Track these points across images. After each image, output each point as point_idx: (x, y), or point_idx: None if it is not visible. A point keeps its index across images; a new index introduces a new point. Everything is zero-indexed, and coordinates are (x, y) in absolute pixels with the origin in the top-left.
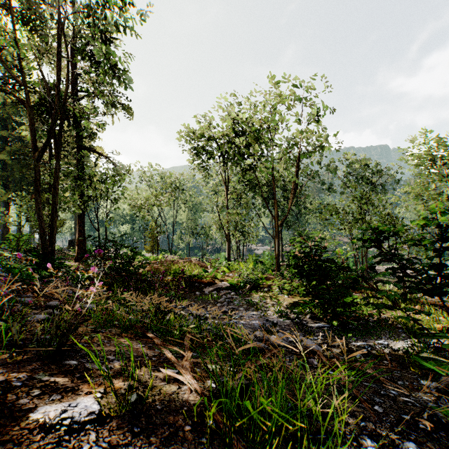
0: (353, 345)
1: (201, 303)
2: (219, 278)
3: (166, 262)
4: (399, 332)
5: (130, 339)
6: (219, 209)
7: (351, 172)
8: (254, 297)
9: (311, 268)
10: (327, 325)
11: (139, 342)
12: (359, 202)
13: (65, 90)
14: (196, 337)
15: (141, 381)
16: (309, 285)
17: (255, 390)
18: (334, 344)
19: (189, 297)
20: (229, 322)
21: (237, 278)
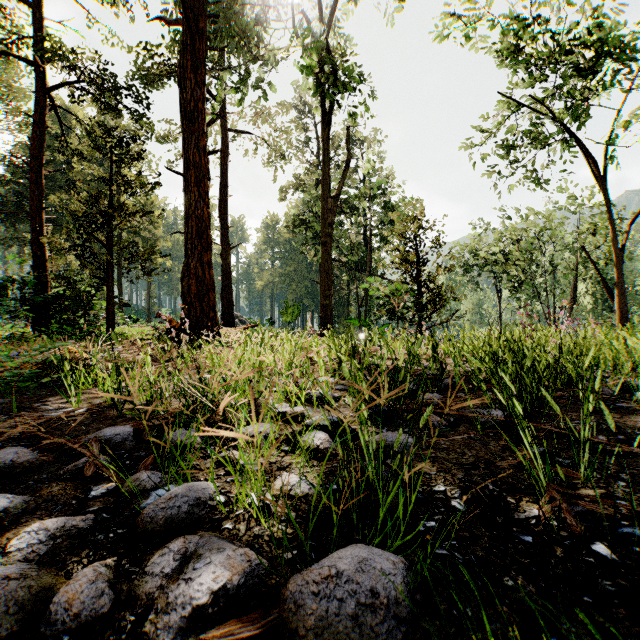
0: None
1: None
2: None
3: None
4: None
5: None
6: (491, 321)
7: None
8: None
9: None
10: None
11: None
12: None
13: None
14: None
15: None
16: None
17: None
18: None
19: None
20: None
21: None
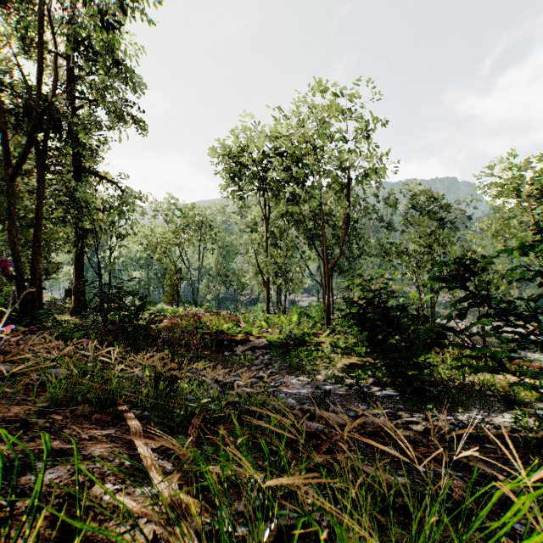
0: (436, 421)
1: (231, 366)
2: (255, 335)
3: (188, 315)
4: (491, 401)
5: (102, 423)
6: (256, 249)
7: (415, 206)
8: (299, 357)
9: (375, 318)
10: (397, 393)
11: (115, 429)
12: (428, 240)
13: (53, 89)
14: (214, 416)
15: (72, 526)
16: (371, 341)
17: (314, 541)
18: (410, 419)
19: (215, 358)
20: (267, 391)
21: (278, 334)
